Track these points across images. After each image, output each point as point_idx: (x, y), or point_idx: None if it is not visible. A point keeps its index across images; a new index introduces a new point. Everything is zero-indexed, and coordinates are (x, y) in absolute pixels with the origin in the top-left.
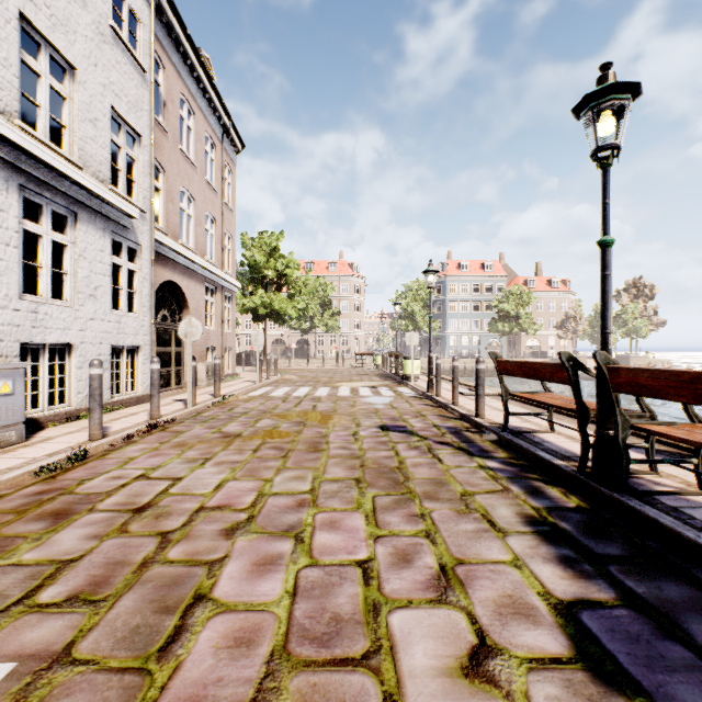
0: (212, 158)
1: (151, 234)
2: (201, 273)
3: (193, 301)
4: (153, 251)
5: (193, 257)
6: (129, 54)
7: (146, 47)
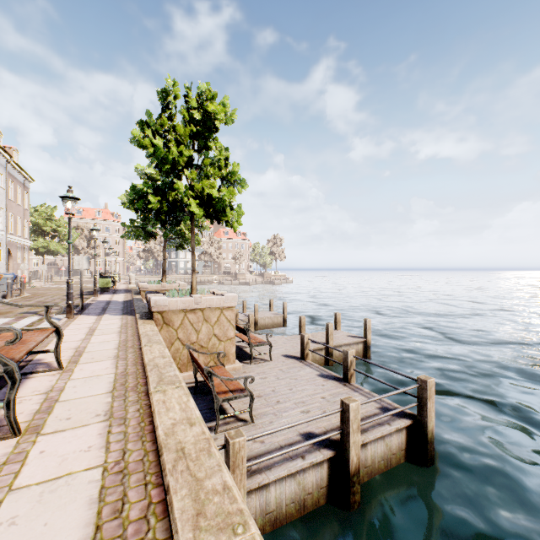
0: (20, 193)
1: (7, 237)
2: (16, 242)
3: (13, 253)
4: (7, 242)
5: (15, 237)
6: (1, 188)
7: (4, 181)
